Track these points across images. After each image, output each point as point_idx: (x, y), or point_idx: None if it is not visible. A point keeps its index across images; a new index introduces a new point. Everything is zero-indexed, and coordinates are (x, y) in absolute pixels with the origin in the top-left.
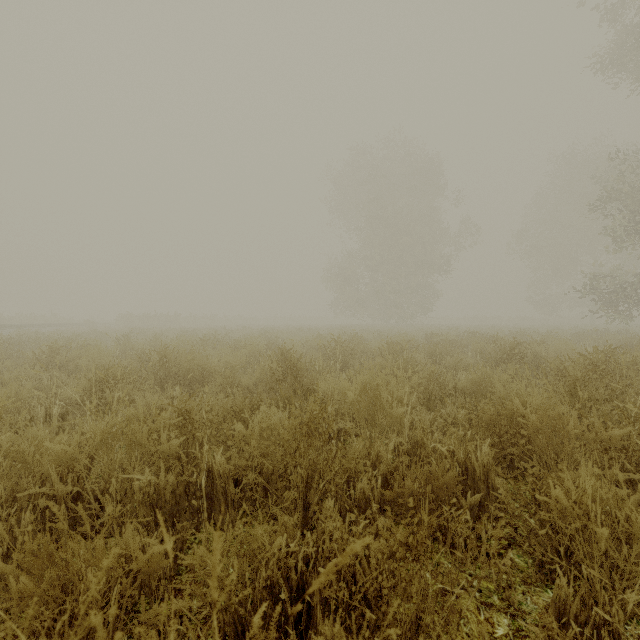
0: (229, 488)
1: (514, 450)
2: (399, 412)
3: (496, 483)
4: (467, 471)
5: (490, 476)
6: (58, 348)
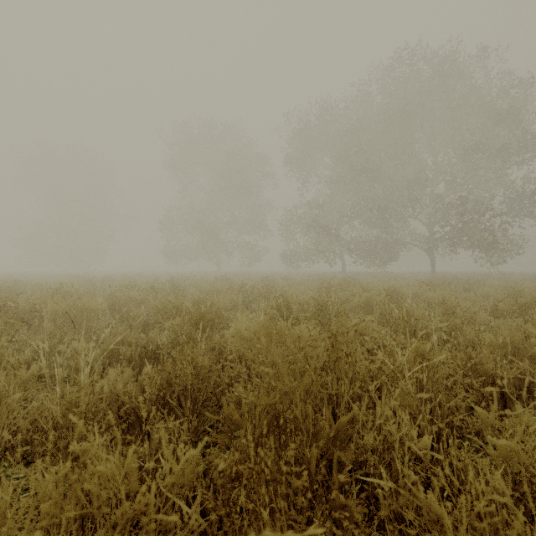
0: None
1: None
2: None
3: None
4: None
5: None
6: None
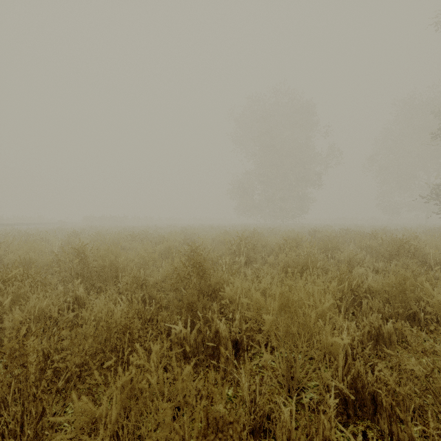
0: None
1: None
2: (335, 343)
3: None
4: None
5: None
6: None
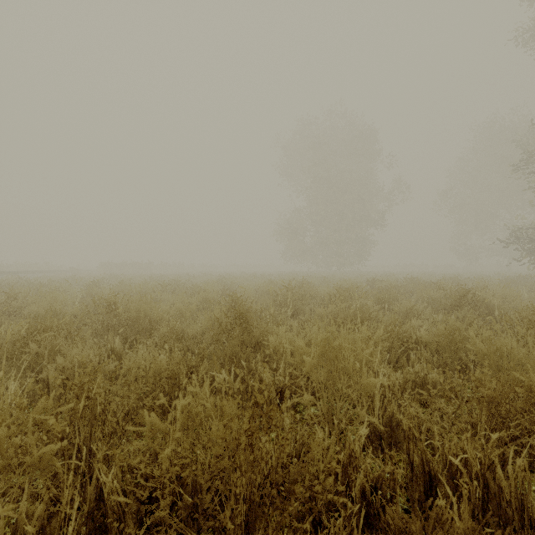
0: (125, 529)
1: (533, 442)
2: (370, 383)
3: (533, 510)
4: (487, 489)
5: (525, 500)
6: (15, 294)
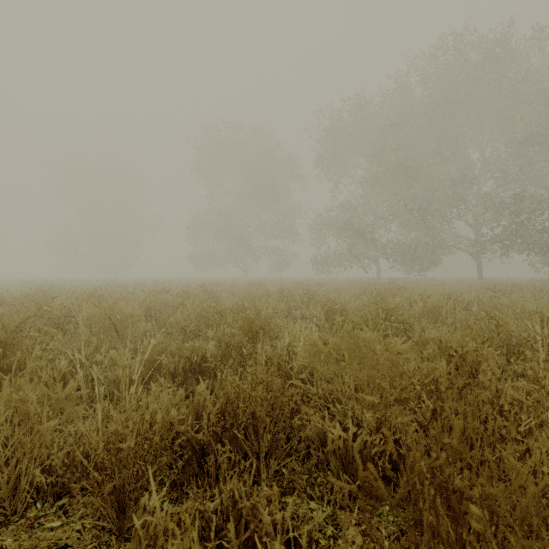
0: None
1: None
2: None
3: None
4: None
5: None
6: None
